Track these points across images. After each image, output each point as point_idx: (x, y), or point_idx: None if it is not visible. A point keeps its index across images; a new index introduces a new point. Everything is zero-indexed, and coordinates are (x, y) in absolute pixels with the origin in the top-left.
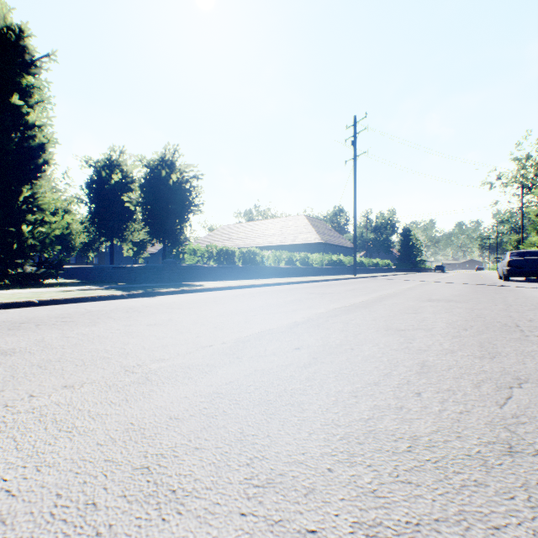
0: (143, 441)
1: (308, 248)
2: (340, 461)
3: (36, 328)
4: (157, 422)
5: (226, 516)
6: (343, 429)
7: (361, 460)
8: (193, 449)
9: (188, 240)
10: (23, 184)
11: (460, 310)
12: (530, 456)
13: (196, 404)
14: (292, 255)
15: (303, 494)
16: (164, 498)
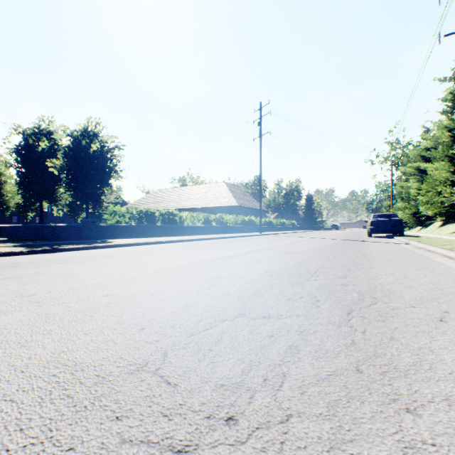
0: None
1: (226, 210)
2: None
3: None
4: None
5: None
6: (27, 361)
7: (0, 385)
8: None
9: (126, 202)
10: None
11: (294, 261)
12: (145, 373)
13: None
14: (208, 216)
15: None
16: None
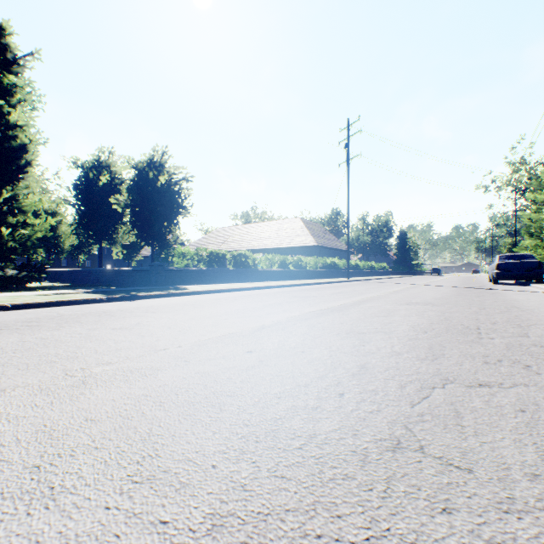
0: (47, 442)
1: (302, 251)
2: (228, 458)
3: None
4: (71, 424)
5: (90, 510)
6: (248, 429)
7: (250, 457)
8: (93, 449)
9: (183, 243)
10: (4, 185)
11: (431, 313)
12: (411, 452)
13: (118, 406)
14: (285, 258)
15: (175, 489)
16: (39, 495)
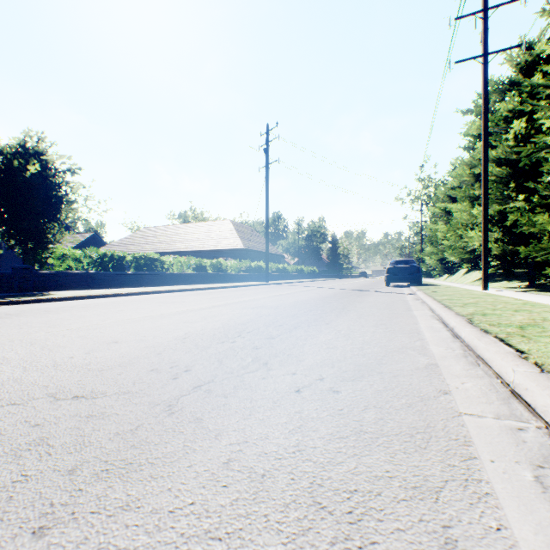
0: None
1: (230, 254)
2: None
3: None
4: None
5: None
6: None
7: None
8: None
9: (104, 243)
10: None
11: (249, 317)
12: None
13: None
14: (201, 261)
15: None
16: None
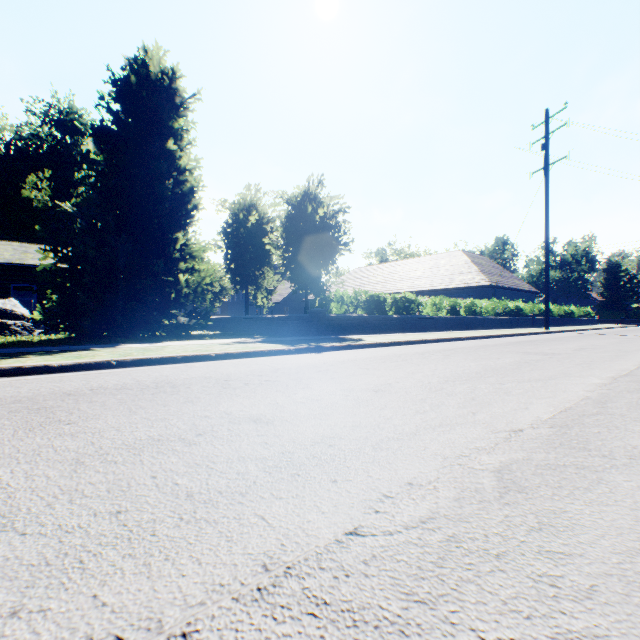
0: None
1: (469, 293)
2: None
3: (249, 387)
4: None
5: None
6: None
7: None
8: None
9: None
10: (176, 232)
11: None
12: None
13: None
14: (455, 301)
15: None
16: None
